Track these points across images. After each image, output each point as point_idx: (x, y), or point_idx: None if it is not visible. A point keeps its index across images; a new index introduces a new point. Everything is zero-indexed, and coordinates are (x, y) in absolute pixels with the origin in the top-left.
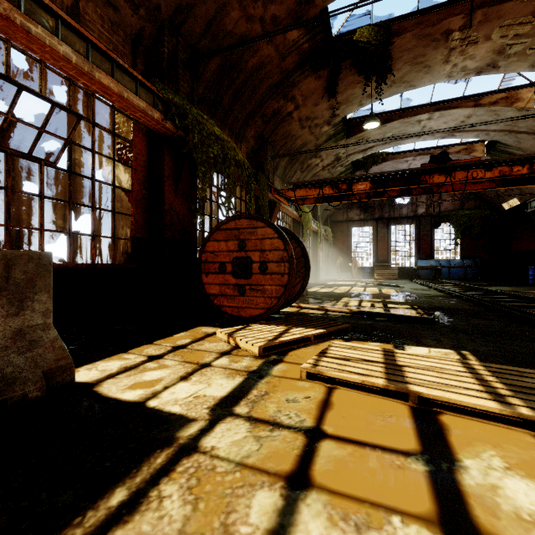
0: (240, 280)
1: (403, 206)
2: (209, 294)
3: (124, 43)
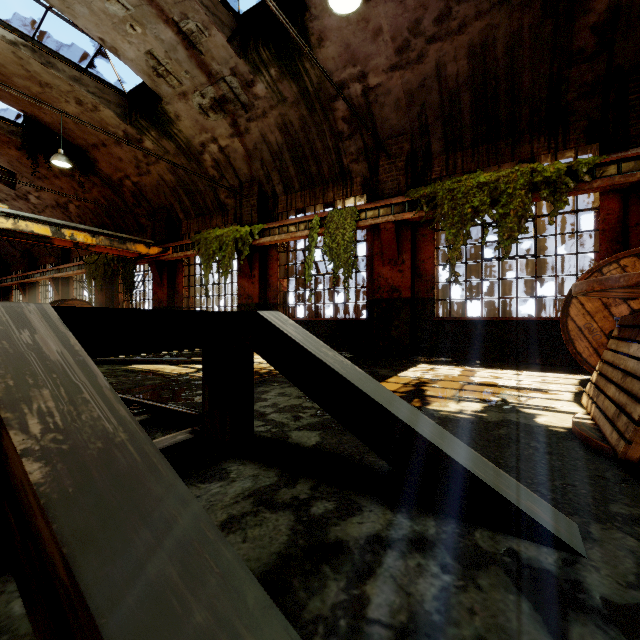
0: None
1: None
2: None
3: None
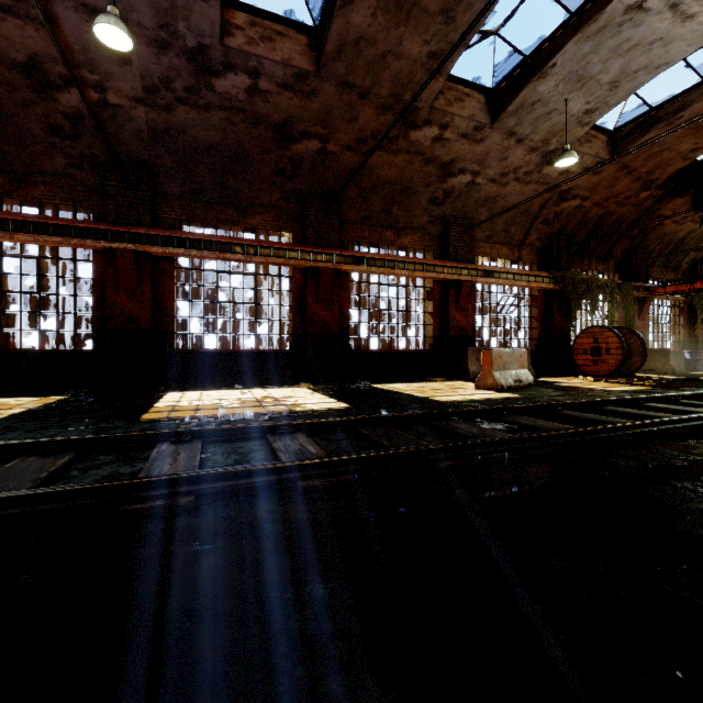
0: (594, 358)
1: None
2: (577, 365)
3: (535, 255)
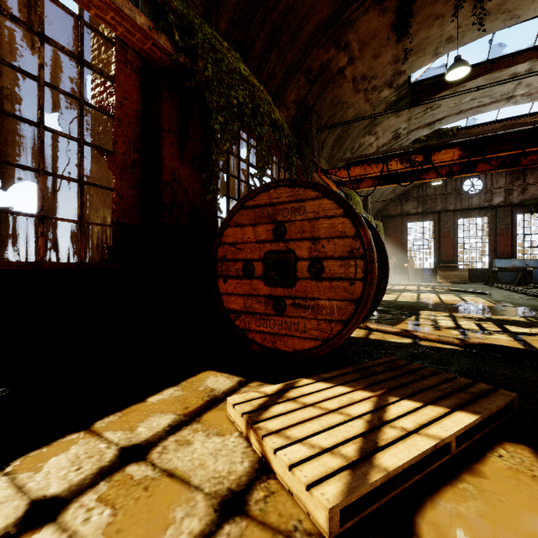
0: (276, 289)
1: (473, 195)
2: (228, 310)
3: None
